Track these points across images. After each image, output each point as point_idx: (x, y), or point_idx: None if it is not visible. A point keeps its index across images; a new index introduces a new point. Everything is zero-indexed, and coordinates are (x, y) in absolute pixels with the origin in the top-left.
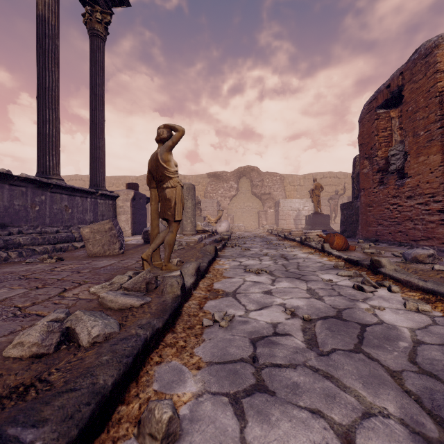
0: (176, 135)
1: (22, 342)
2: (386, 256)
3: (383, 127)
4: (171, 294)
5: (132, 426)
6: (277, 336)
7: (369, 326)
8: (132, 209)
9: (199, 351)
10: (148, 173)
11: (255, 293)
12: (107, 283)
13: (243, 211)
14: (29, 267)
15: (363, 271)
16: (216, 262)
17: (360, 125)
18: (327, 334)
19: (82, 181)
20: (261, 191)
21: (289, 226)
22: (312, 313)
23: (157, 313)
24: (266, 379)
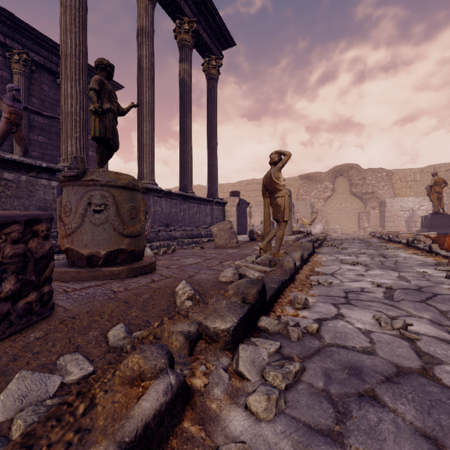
0: (285, 159)
1: (225, 275)
2: None
3: None
4: (287, 267)
5: (287, 304)
6: (363, 292)
7: (441, 295)
8: (237, 213)
9: (311, 292)
10: (262, 186)
11: (349, 275)
12: (244, 260)
13: (339, 212)
14: (190, 250)
15: None
16: (314, 256)
17: None
18: (402, 294)
19: None
20: (362, 191)
21: (399, 229)
22: (395, 286)
23: (283, 274)
24: (353, 302)
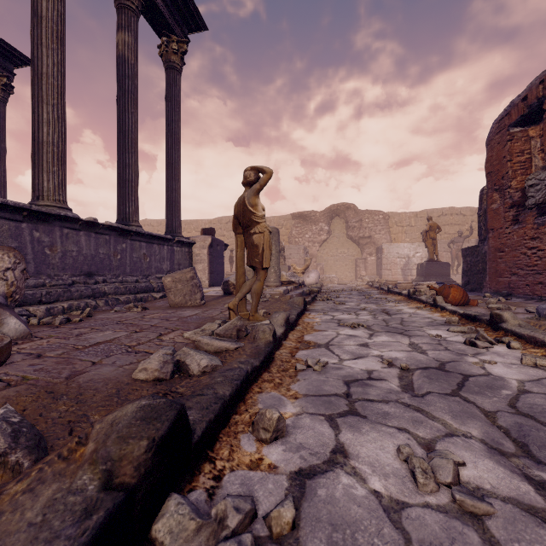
0: (264, 178)
1: (146, 368)
2: (517, 312)
3: (519, 151)
4: (263, 340)
5: (246, 427)
6: (372, 380)
7: (473, 376)
8: (210, 258)
9: (295, 387)
10: (233, 218)
11: (350, 345)
12: (199, 329)
13: (336, 259)
14: (120, 314)
15: (482, 327)
16: (306, 316)
17: (488, 149)
18: (425, 381)
19: (151, 226)
20: (359, 234)
21: (395, 277)
22: (411, 364)
23: (253, 355)
24: (359, 408)
